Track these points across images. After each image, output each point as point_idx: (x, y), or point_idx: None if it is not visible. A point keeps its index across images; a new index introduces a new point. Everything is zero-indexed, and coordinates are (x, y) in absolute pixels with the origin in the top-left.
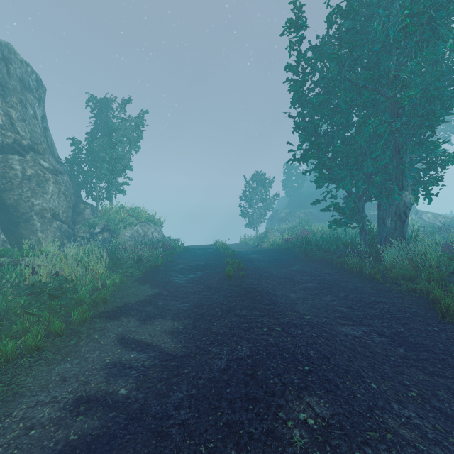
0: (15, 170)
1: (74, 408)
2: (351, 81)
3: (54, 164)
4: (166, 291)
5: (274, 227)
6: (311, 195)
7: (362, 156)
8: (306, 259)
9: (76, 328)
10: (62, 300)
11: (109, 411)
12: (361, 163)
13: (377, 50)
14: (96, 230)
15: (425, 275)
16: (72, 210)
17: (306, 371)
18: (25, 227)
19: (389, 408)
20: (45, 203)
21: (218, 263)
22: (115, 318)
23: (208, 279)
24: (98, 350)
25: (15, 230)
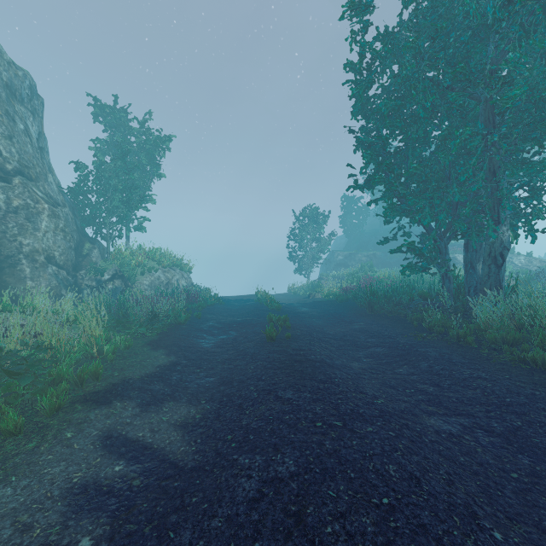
0: None
1: None
2: (432, 80)
3: (51, 193)
4: (185, 360)
5: (329, 273)
6: (375, 234)
7: (445, 180)
8: (371, 314)
9: (44, 420)
10: (22, 379)
11: None
12: (444, 189)
13: (465, 40)
14: (104, 277)
15: (538, 339)
16: (74, 251)
17: (386, 507)
18: (9, 273)
19: None
20: (36, 242)
21: (259, 319)
22: (106, 402)
23: (243, 341)
24: (65, 461)
25: None
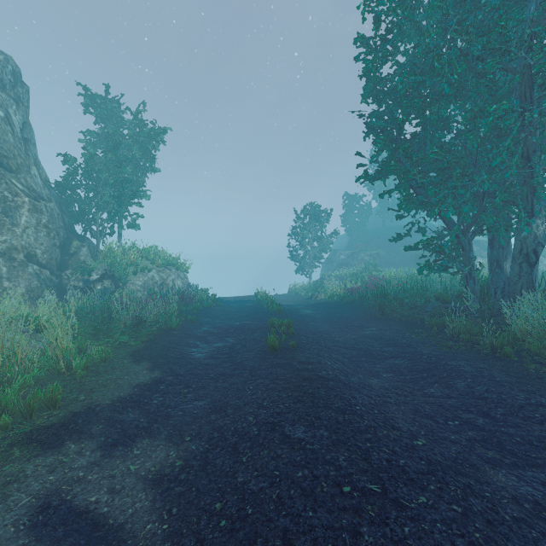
0: None
1: None
2: (460, 49)
3: (34, 186)
4: (172, 376)
5: (331, 273)
6: (378, 233)
7: (471, 167)
8: (382, 317)
9: None
10: None
11: None
12: (470, 177)
13: (496, 5)
14: (92, 278)
15: None
16: (60, 249)
17: None
18: None
19: None
20: (14, 239)
21: (259, 324)
22: (55, 444)
23: (241, 350)
24: None
25: None
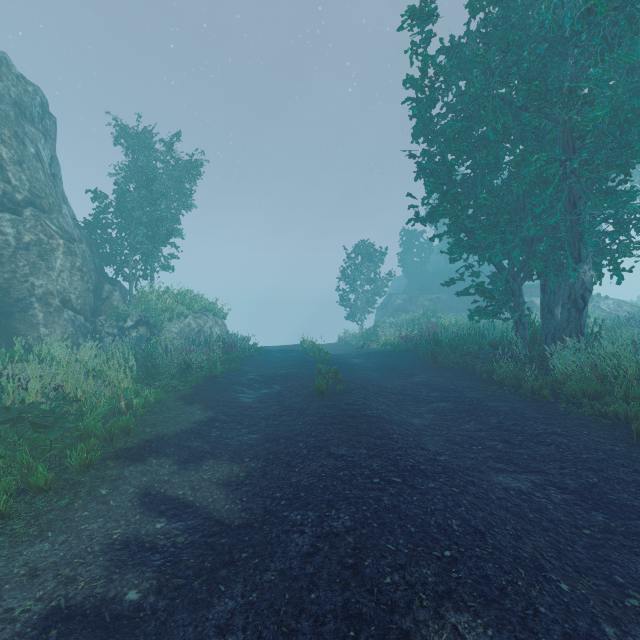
0: (5, 235)
1: (39, 633)
2: (504, 98)
3: (66, 227)
4: (224, 416)
5: (386, 320)
6: (440, 274)
7: (519, 212)
8: (435, 366)
9: (75, 477)
10: (51, 432)
11: (102, 636)
12: (518, 223)
13: (542, 54)
14: (127, 324)
15: (621, 391)
16: (93, 294)
17: (447, 559)
18: (20, 319)
19: (599, 636)
20: (50, 283)
21: (306, 372)
22: (140, 459)
23: (289, 396)
24: (102, 517)
25: (6, 324)
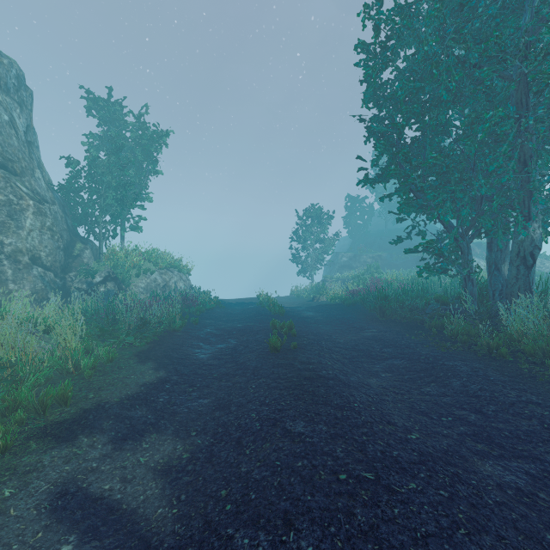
0: None
1: None
2: (457, 57)
3: (38, 189)
4: (177, 375)
5: (333, 275)
6: (380, 235)
7: (469, 172)
8: (383, 319)
9: None
10: None
11: None
12: (468, 181)
13: (493, 14)
14: (96, 280)
15: None
16: (63, 252)
17: None
18: None
19: None
20: (19, 241)
21: (261, 325)
22: (69, 438)
23: (244, 351)
24: None
25: None
